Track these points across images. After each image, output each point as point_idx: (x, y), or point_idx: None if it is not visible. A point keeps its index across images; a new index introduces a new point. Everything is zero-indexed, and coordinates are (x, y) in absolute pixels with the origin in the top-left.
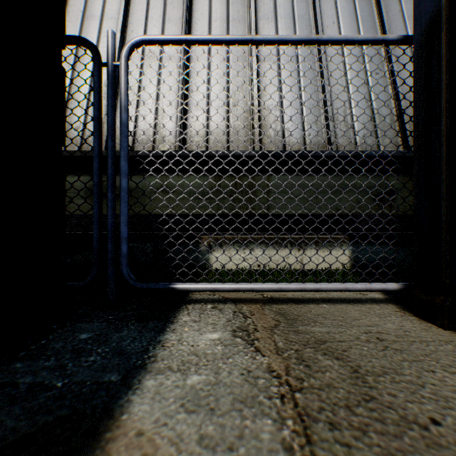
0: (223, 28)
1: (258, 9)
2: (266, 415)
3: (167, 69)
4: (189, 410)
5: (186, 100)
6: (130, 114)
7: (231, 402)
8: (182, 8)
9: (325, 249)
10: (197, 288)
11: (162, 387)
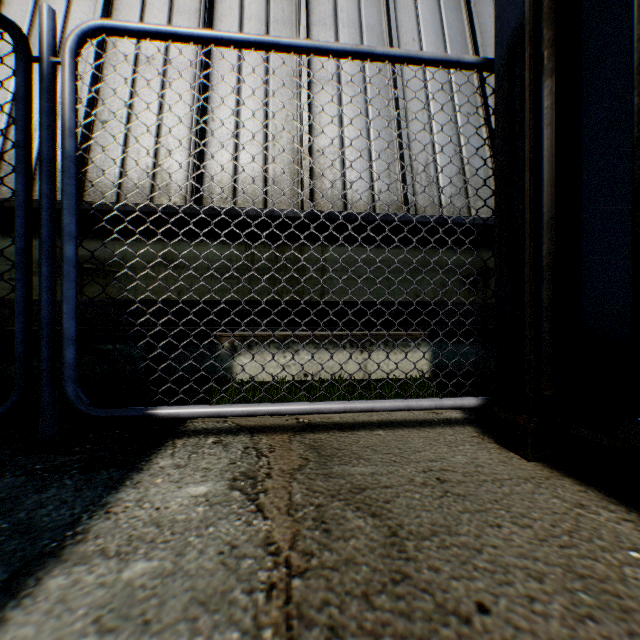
0: (260, 32)
1: (312, 10)
2: (234, 624)
3: (174, 84)
4: (106, 627)
5: (203, 131)
6: (114, 147)
7: (183, 606)
8: None
9: (398, 350)
10: (190, 413)
11: (74, 588)
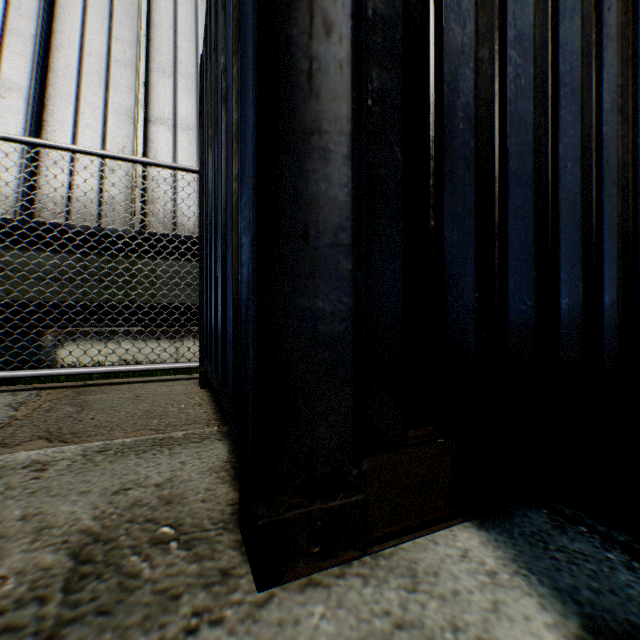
0: (101, 68)
1: (153, 58)
2: None
3: (6, 102)
4: None
5: (38, 151)
6: None
7: None
8: (36, 23)
9: None
10: None
11: None
